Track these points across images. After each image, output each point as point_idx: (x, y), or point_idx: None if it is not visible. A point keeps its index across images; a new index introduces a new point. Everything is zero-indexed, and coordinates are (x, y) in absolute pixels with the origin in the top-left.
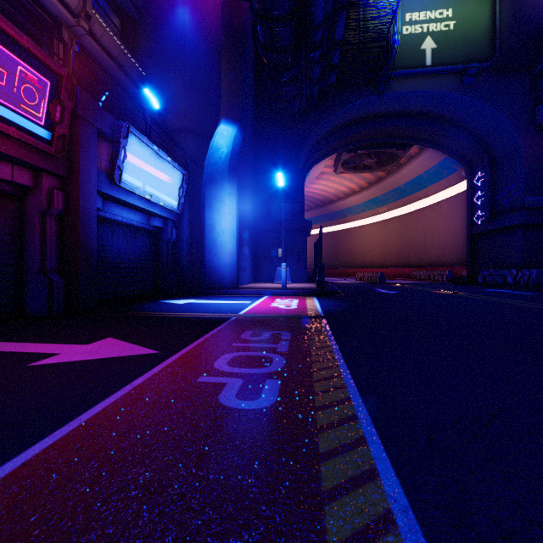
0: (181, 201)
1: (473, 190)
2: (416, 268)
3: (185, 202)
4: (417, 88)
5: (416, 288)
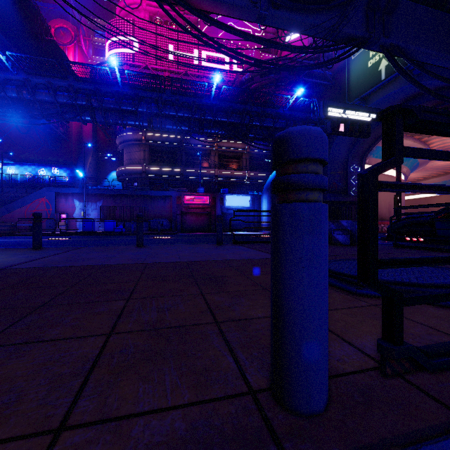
0: (250, 204)
1: None
2: None
3: (255, 203)
4: (384, 94)
5: None
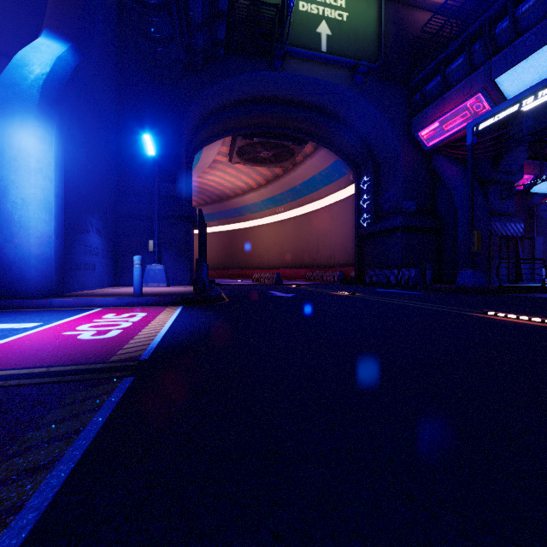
0: None
1: (360, 194)
2: (310, 269)
3: None
4: (312, 74)
5: (312, 290)
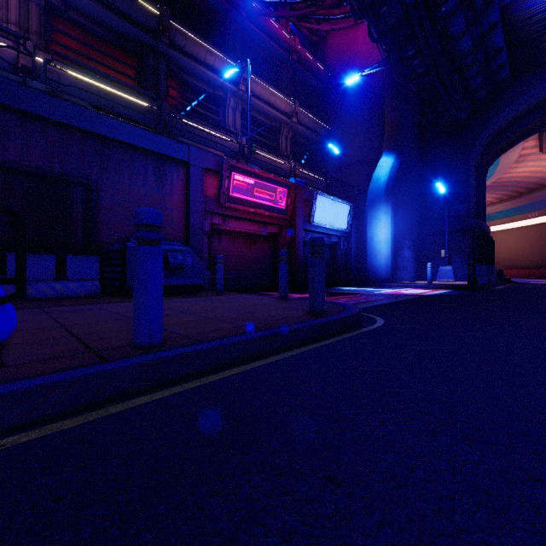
0: (349, 224)
1: None
2: None
3: (352, 223)
4: None
5: None
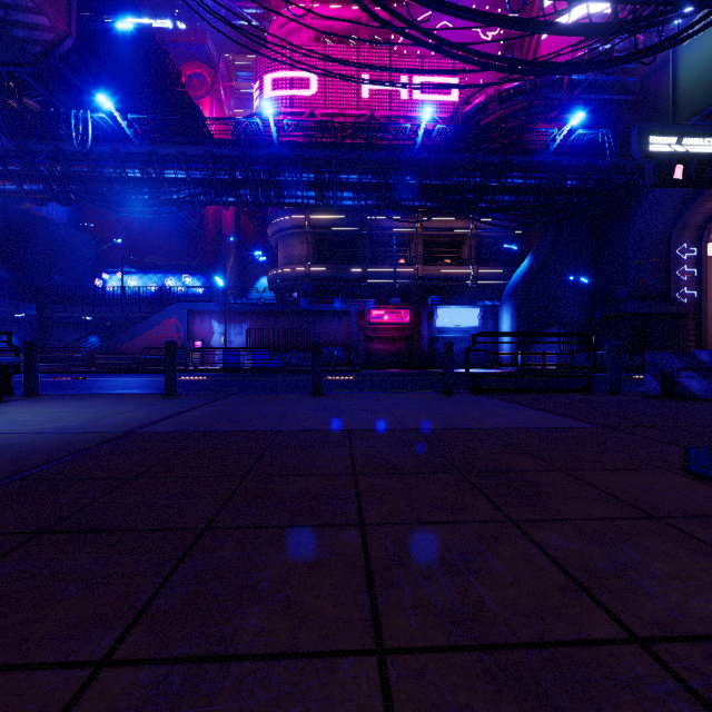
0: (479, 321)
1: None
2: None
3: (488, 319)
4: None
5: None
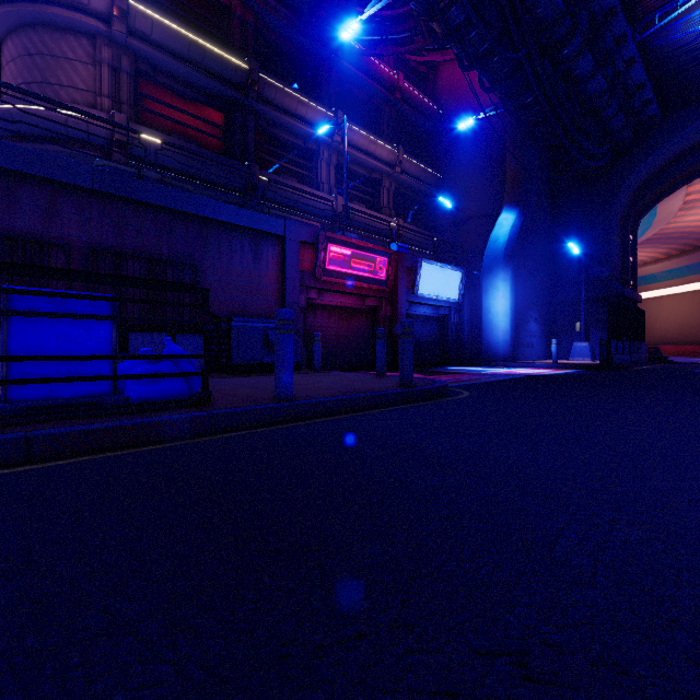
0: (460, 293)
1: None
2: None
3: (465, 292)
4: None
5: None
